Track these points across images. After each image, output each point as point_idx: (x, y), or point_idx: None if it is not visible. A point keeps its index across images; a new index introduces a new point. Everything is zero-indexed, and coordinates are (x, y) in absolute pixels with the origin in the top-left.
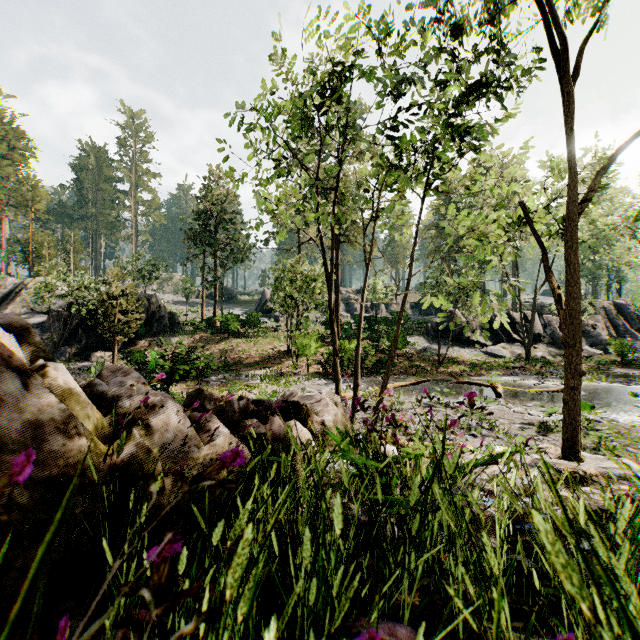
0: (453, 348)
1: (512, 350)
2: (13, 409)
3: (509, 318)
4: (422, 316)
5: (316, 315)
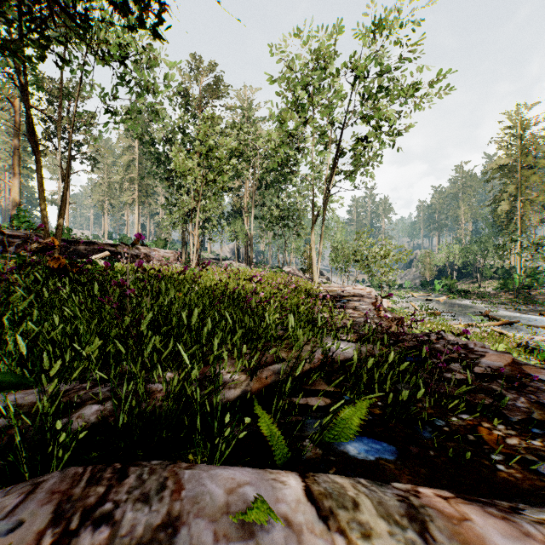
0: None
1: None
2: None
3: None
4: None
5: None
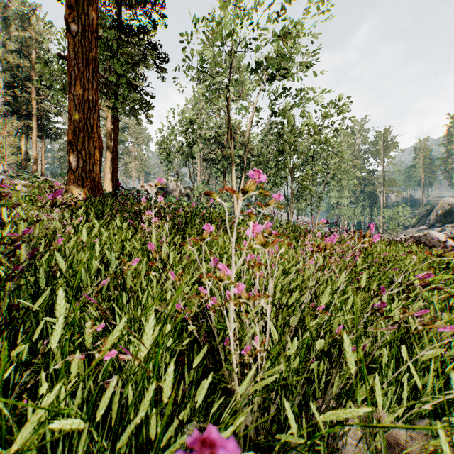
0: None
1: None
2: (436, 245)
3: None
4: None
5: None
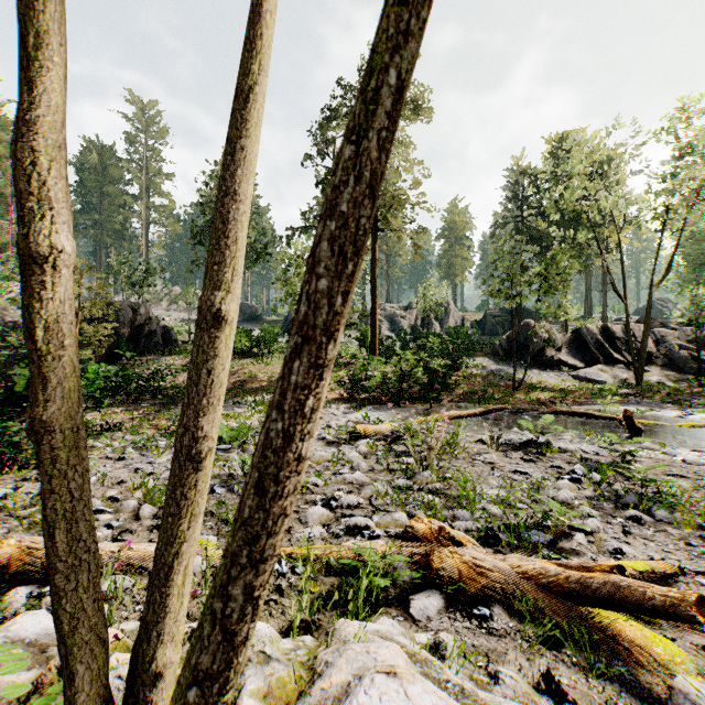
0: (531, 371)
1: (614, 374)
2: None
3: (606, 332)
4: (486, 336)
5: (353, 335)
